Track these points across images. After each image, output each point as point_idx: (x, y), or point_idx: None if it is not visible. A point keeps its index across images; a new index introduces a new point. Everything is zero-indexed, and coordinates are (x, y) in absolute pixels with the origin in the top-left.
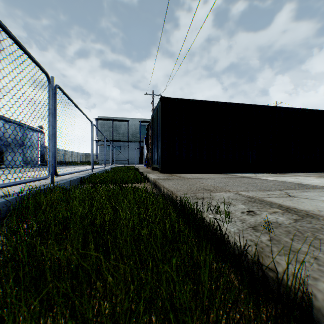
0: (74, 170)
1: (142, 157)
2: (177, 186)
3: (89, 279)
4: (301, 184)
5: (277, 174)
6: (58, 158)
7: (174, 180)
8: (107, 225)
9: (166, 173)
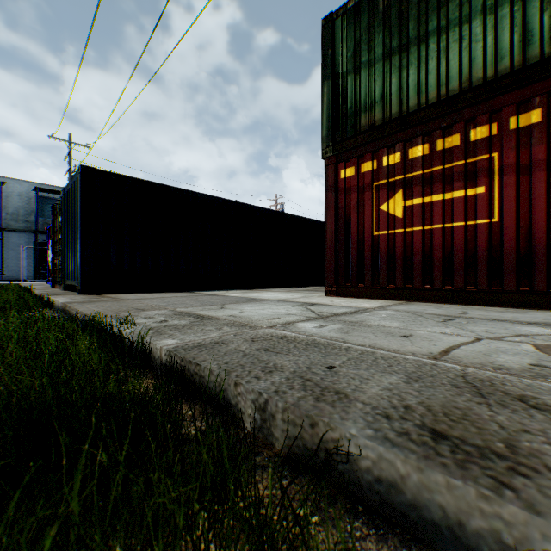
0: None
1: (42, 265)
2: (100, 309)
3: None
4: (255, 299)
5: (253, 290)
6: None
7: (100, 303)
8: None
9: (93, 295)
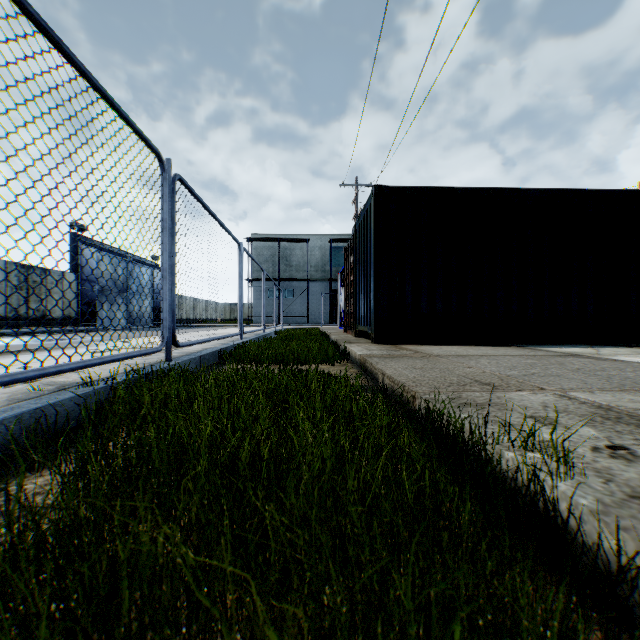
0: (208, 336)
1: (334, 310)
2: (413, 373)
3: (221, 603)
4: None
5: None
6: (184, 314)
7: (404, 360)
8: (265, 464)
9: (386, 344)
